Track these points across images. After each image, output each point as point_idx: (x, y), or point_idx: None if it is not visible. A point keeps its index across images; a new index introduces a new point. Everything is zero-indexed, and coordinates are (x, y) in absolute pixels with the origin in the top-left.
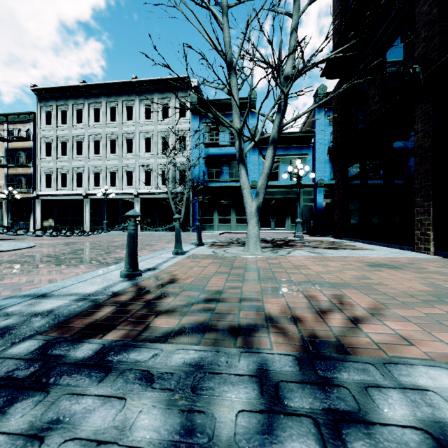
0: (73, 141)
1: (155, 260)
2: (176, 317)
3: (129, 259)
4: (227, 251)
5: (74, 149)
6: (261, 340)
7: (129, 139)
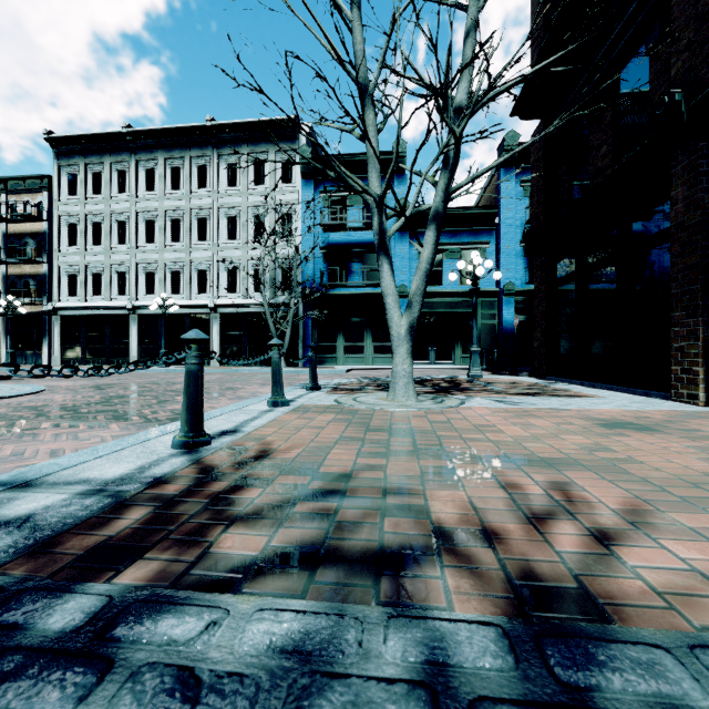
0: (111, 222)
1: (238, 416)
2: (263, 530)
3: (189, 415)
4: (360, 400)
5: (114, 234)
6: (427, 584)
7: (201, 219)
